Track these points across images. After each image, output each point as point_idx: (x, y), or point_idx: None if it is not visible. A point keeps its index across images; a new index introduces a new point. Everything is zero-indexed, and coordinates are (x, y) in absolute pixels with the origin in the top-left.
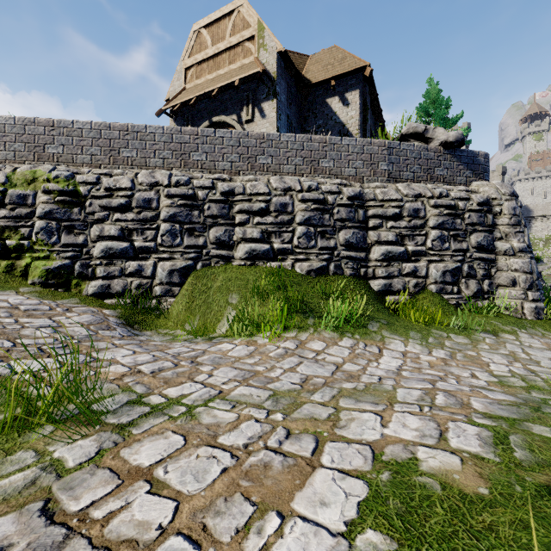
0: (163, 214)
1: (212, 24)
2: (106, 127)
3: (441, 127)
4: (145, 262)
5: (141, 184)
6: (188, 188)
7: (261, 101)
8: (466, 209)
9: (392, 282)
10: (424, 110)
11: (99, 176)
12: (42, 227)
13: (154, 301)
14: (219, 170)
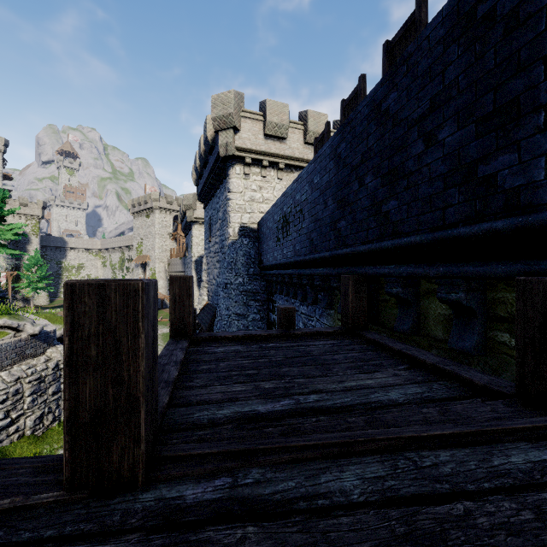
0: None
1: None
2: None
3: (29, 324)
4: None
5: None
6: None
7: None
8: (46, 375)
9: (3, 445)
10: None
11: None
12: None
13: None
14: None
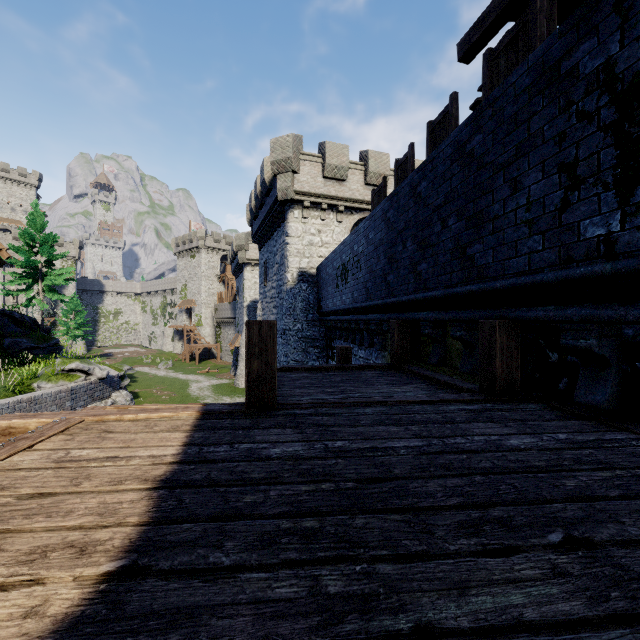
0: None
1: None
2: None
3: (98, 368)
4: None
5: None
6: None
7: None
8: None
9: None
10: (29, 236)
11: None
12: None
13: None
14: None
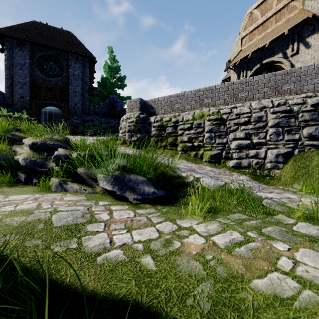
0: (270, 123)
1: (261, 4)
2: (231, 84)
3: None
4: (259, 150)
5: (255, 109)
6: (286, 106)
7: (305, 37)
8: None
9: None
10: None
11: (231, 109)
12: (208, 136)
13: (266, 171)
14: (303, 91)
